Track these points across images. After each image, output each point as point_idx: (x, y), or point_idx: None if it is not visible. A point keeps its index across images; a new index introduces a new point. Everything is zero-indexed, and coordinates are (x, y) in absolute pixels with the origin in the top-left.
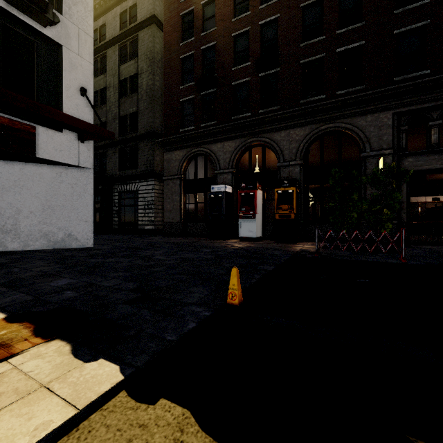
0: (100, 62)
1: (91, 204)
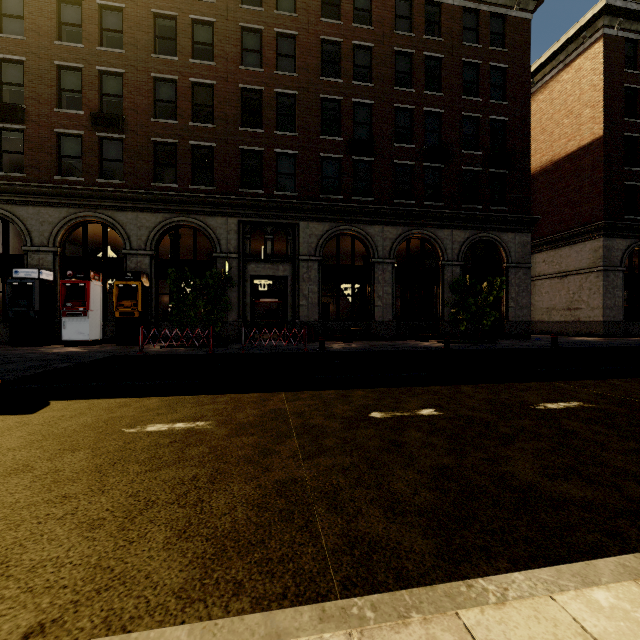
0: None
1: None
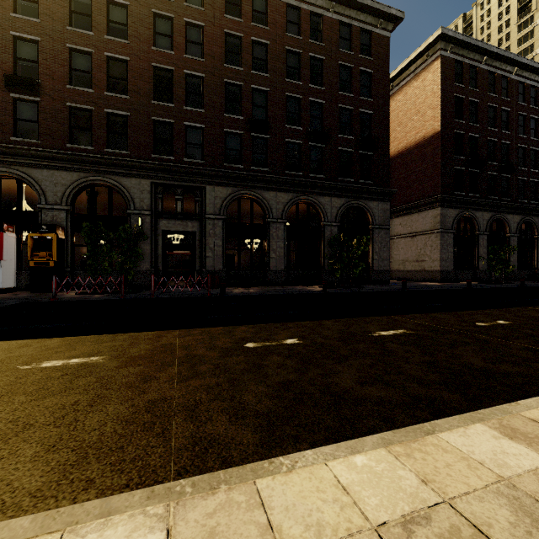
0: None
1: None
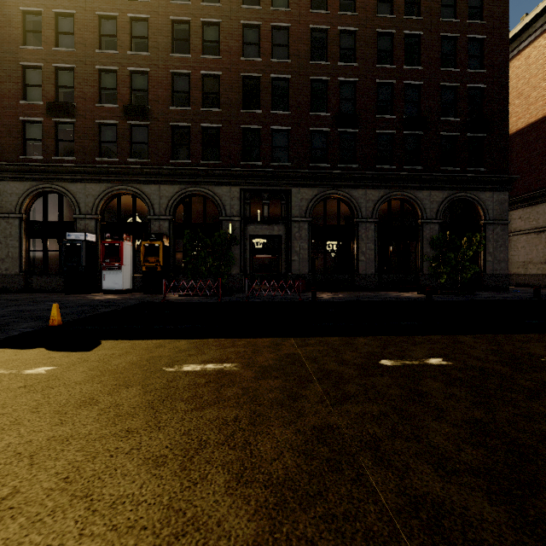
0: None
1: None
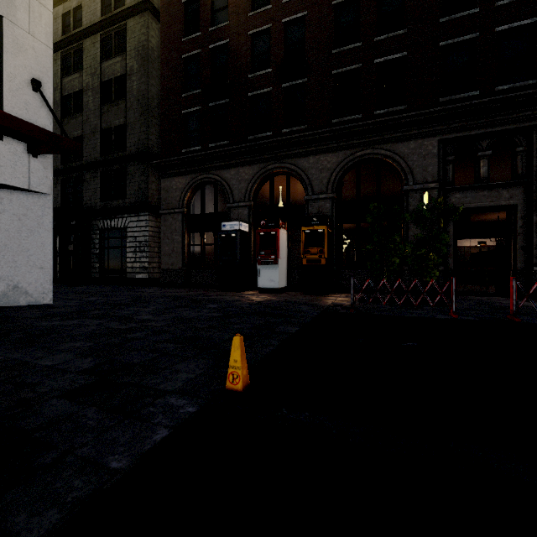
0: (73, 56)
1: (48, 244)
